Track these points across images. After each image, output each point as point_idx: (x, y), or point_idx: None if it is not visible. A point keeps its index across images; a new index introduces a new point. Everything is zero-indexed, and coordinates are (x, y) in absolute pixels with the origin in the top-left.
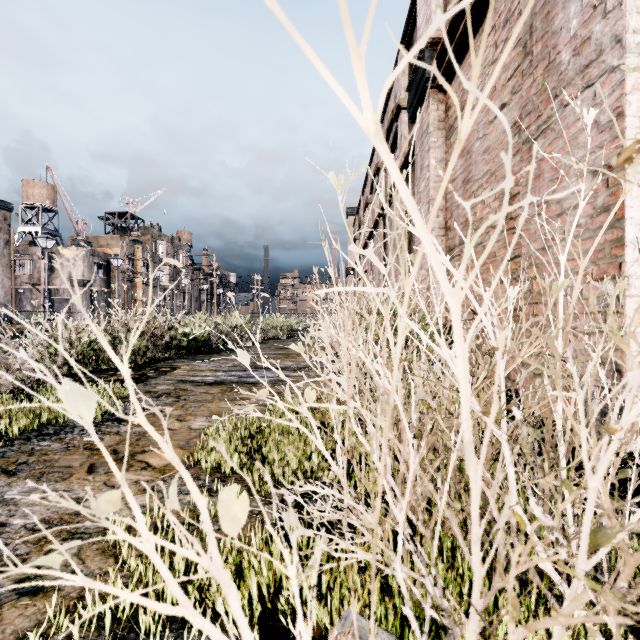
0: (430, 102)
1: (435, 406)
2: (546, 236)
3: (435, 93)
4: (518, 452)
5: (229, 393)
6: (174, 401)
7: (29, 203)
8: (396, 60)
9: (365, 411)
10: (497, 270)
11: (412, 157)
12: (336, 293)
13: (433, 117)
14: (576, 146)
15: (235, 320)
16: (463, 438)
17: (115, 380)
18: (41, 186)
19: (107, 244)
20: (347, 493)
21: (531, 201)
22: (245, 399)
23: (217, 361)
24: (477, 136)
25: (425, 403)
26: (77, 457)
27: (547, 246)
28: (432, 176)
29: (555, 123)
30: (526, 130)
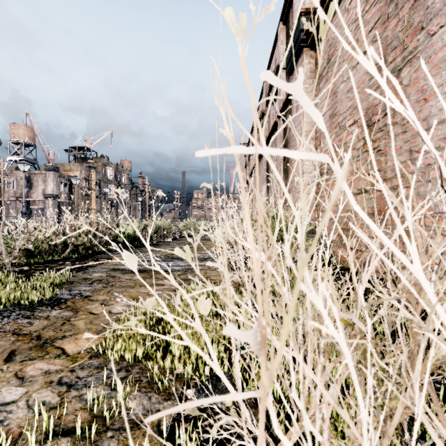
0: (304, 57)
1: (364, 328)
2: (412, 150)
3: (307, 51)
4: (392, 336)
5: (148, 280)
6: (103, 287)
7: (15, 140)
8: (276, 33)
9: (274, 339)
10: (359, 183)
11: (288, 103)
12: (237, 161)
13: (306, 69)
14: (444, 68)
15: (159, 223)
16: (414, 382)
17: (62, 269)
18: (24, 128)
19: (70, 169)
20: (247, 415)
21: (397, 121)
22: (160, 285)
23: (144, 253)
24: (342, 80)
25: (344, 319)
26: (2, 343)
27: (413, 158)
28: (305, 113)
29: (421, 52)
30: (392, 63)
